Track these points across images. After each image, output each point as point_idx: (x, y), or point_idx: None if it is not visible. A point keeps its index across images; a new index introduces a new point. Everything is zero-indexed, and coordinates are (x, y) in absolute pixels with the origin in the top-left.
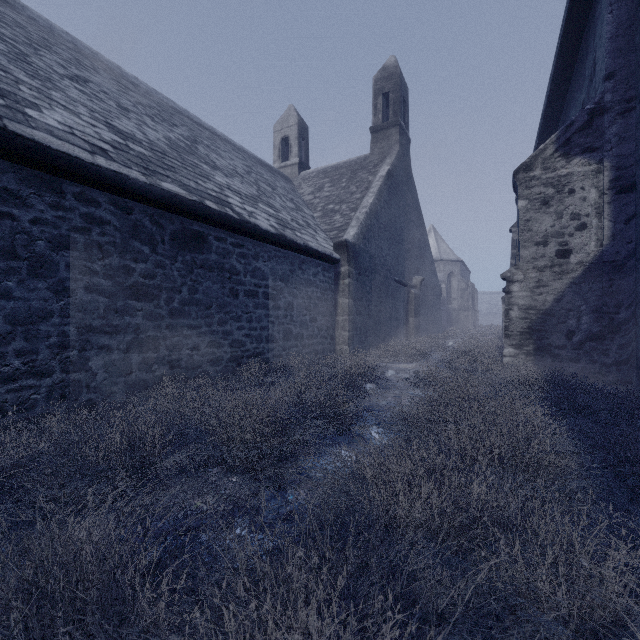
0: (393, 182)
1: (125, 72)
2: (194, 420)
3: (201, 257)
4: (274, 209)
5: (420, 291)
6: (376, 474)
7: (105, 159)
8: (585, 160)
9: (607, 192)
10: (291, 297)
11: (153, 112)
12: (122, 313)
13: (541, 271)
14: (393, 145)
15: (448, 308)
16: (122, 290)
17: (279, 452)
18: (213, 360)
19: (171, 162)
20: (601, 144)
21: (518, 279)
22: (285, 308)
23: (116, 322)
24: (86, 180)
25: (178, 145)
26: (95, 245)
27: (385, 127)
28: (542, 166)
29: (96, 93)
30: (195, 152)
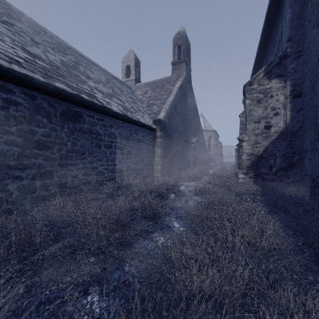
0: (183, 90)
1: (39, 24)
2: (69, 222)
3: (79, 125)
4: (121, 101)
5: (196, 145)
6: (178, 256)
7: (18, 66)
8: (278, 81)
9: (288, 97)
10: (130, 148)
11: (54, 46)
12: (29, 157)
13: (257, 136)
14: (183, 72)
15: (209, 154)
16: (29, 144)
17: (120, 241)
18: (86, 183)
19: (62, 72)
20: (285, 73)
21: (246, 140)
22: (127, 154)
23: (25, 162)
24: (5, 78)
25: (67, 64)
26: (11, 117)
27: (179, 62)
28: (257, 83)
29: (18, 32)
30: (77, 69)
